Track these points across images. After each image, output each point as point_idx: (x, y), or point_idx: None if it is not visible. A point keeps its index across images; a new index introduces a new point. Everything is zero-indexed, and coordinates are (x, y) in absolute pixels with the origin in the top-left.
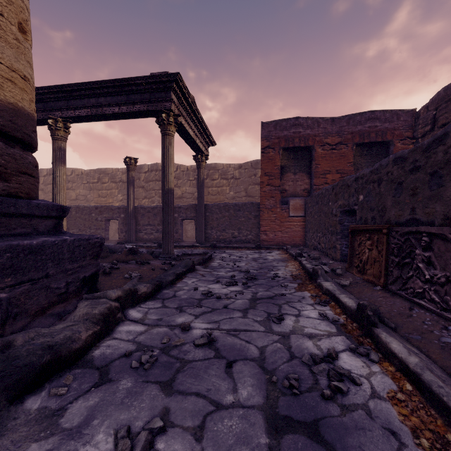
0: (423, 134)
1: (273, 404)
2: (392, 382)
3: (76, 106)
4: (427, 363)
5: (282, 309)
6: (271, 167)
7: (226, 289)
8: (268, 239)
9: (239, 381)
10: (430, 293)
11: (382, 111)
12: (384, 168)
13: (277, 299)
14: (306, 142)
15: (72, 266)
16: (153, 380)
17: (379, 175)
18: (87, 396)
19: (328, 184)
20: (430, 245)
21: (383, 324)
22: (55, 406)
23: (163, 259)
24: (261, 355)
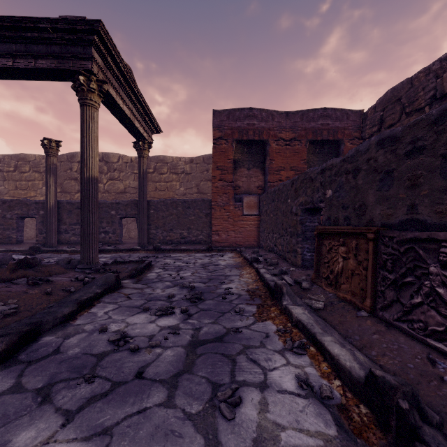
0: (371, 135)
1: None
2: None
3: None
4: None
5: (237, 370)
6: (224, 160)
7: (154, 325)
8: (221, 239)
9: None
10: None
11: (333, 109)
12: (363, 154)
13: (230, 343)
14: (260, 136)
15: None
16: None
17: (355, 164)
18: None
19: (283, 181)
20: None
21: (425, 422)
22: None
23: (82, 271)
24: None
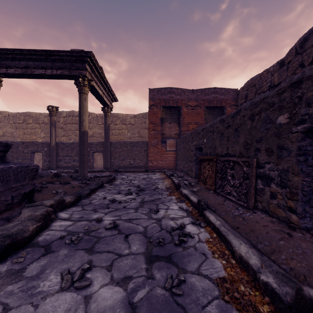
0: (241, 104)
1: (150, 251)
2: (209, 234)
3: (8, 66)
4: (224, 223)
5: (158, 206)
6: (155, 118)
7: (125, 197)
8: (153, 165)
9: (132, 243)
10: (233, 192)
11: (220, 88)
12: (215, 124)
13: (156, 201)
14: (177, 104)
15: (16, 185)
16: (80, 248)
17: (213, 128)
18: (39, 260)
19: (190, 130)
20: (233, 167)
21: (209, 209)
22: (17, 268)
23: (80, 180)
24: (144, 230)
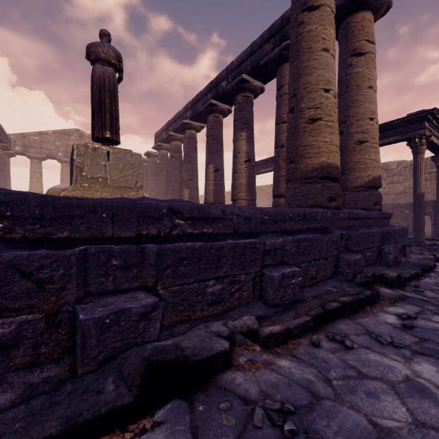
0: None
1: None
2: None
3: None
4: None
5: None
6: None
7: None
8: None
9: None
10: None
11: None
12: None
13: None
14: None
15: (401, 240)
16: None
17: None
18: None
19: None
20: None
21: None
22: None
23: (416, 246)
24: None
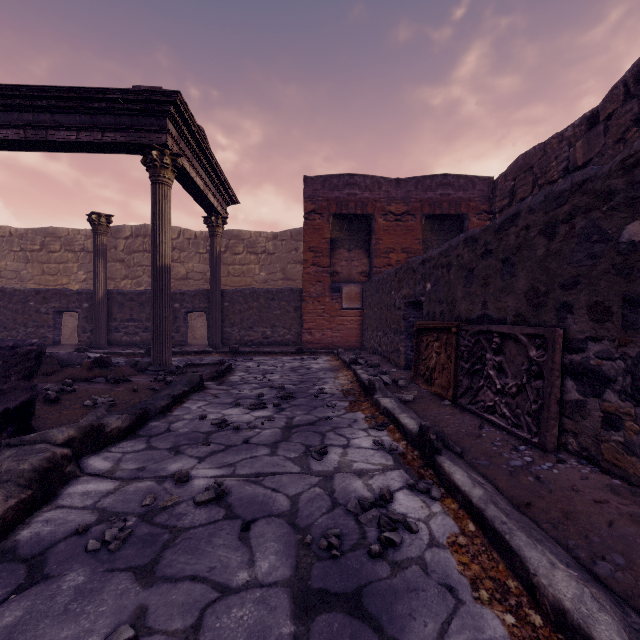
0: (501, 209)
1: (305, 574)
2: (454, 523)
3: None
4: (492, 494)
5: (326, 439)
6: (318, 240)
7: (249, 416)
8: (314, 340)
9: (259, 549)
10: (502, 406)
11: (456, 176)
12: (454, 249)
13: (321, 425)
14: (364, 209)
15: None
16: (123, 567)
17: (448, 259)
18: (1, 610)
19: (392, 266)
20: (501, 348)
21: (448, 450)
22: None
23: (154, 374)
24: (292, 507)
